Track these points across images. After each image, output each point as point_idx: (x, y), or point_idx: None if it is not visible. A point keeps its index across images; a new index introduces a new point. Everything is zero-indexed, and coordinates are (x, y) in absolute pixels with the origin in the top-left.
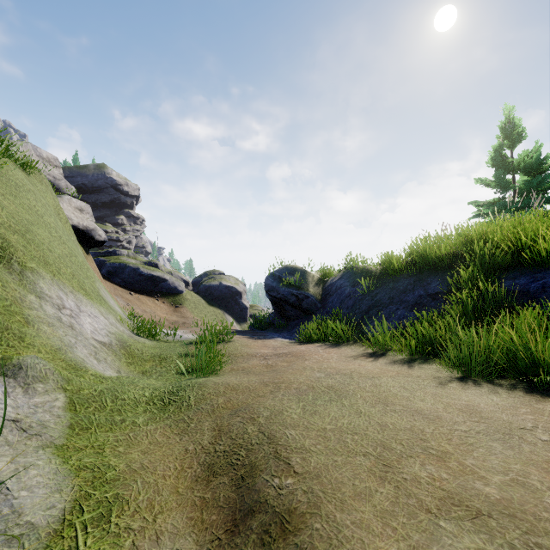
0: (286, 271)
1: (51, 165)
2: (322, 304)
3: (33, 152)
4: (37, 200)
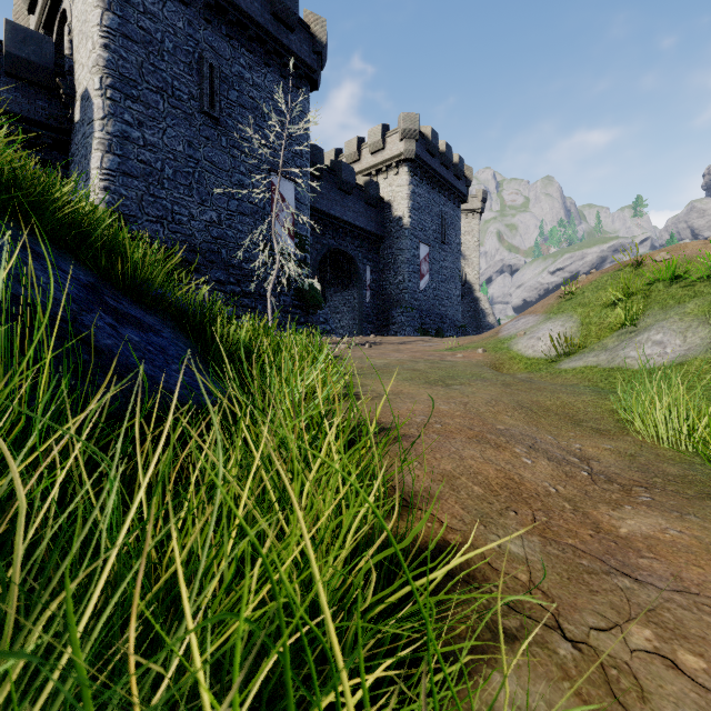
0: None
1: None
2: None
3: None
4: None
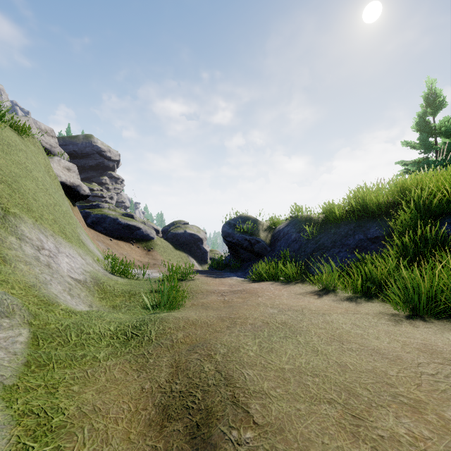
0: (240, 219)
1: (48, 135)
2: (271, 248)
3: (34, 125)
4: (28, 158)
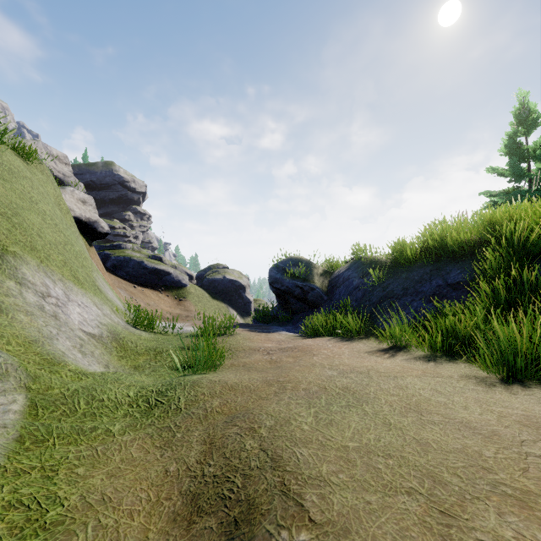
0: (290, 262)
1: (61, 163)
2: (329, 296)
3: (44, 150)
4: (33, 187)
